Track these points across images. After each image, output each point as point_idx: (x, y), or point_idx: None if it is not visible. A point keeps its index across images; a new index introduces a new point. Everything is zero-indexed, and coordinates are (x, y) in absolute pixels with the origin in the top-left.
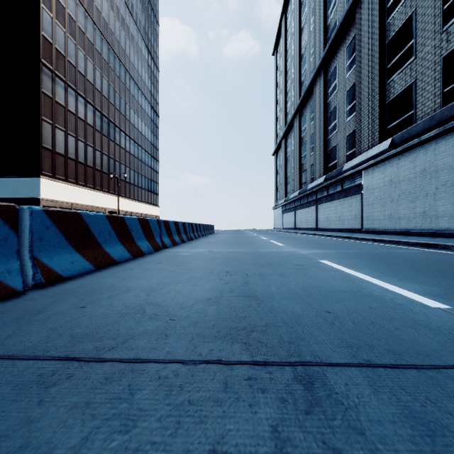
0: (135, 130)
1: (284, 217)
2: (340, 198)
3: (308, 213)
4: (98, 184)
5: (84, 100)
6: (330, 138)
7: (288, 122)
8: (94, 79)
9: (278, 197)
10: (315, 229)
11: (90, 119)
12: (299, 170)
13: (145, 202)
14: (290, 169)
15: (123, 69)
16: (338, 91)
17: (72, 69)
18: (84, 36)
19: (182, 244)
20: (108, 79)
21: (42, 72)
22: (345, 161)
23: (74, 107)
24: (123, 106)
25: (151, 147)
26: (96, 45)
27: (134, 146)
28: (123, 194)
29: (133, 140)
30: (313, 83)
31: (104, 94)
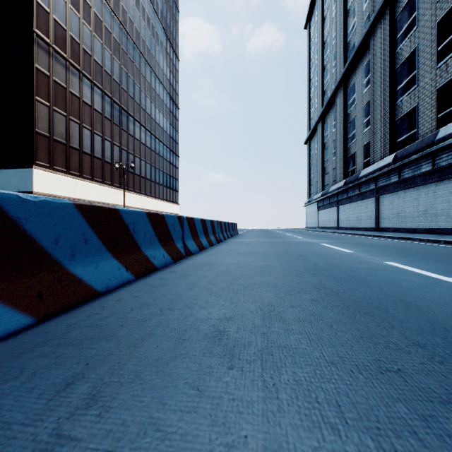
0: (151, 120)
1: (320, 214)
2: (428, 182)
3: (361, 207)
4: (107, 178)
5: (91, 82)
6: (402, 101)
7: (327, 98)
8: (103, 60)
9: (311, 191)
10: (373, 229)
11: (98, 104)
12: (343, 155)
13: (163, 199)
14: (329, 157)
15: (138, 53)
16: (419, 27)
17: (74, 45)
18: (91, 10)
19: (125, 288)
20: (120, 61)
21: (36, 45)
22: (434, 127)
23: (78, 89)
24: (138, 94)
25: (170, 140)
26: (106, 22)
27: (150, 138)
28: (138, 190)
29: (149, 131)
30: (370, 33)
31: (115, 78)
